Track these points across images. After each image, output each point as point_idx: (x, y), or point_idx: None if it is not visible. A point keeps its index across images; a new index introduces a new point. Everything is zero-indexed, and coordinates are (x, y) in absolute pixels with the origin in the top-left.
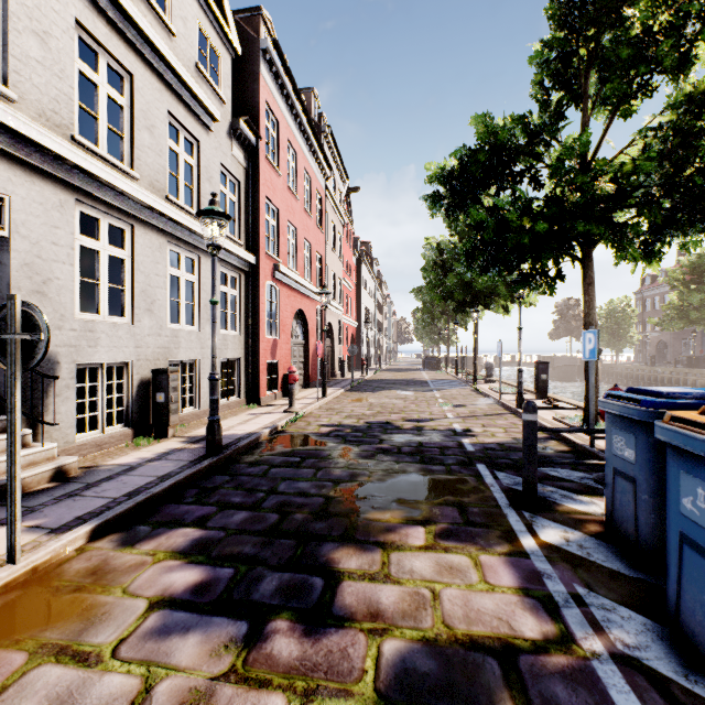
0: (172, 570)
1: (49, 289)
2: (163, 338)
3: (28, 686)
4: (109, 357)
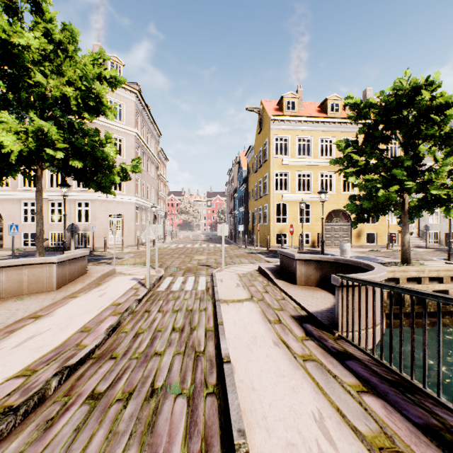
0: (443, 252)
1: (424, 220)
2: (447, 226)
3: (430, 252)
4: (434, 230)
